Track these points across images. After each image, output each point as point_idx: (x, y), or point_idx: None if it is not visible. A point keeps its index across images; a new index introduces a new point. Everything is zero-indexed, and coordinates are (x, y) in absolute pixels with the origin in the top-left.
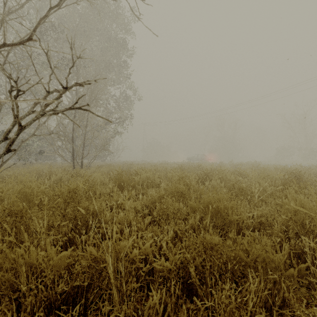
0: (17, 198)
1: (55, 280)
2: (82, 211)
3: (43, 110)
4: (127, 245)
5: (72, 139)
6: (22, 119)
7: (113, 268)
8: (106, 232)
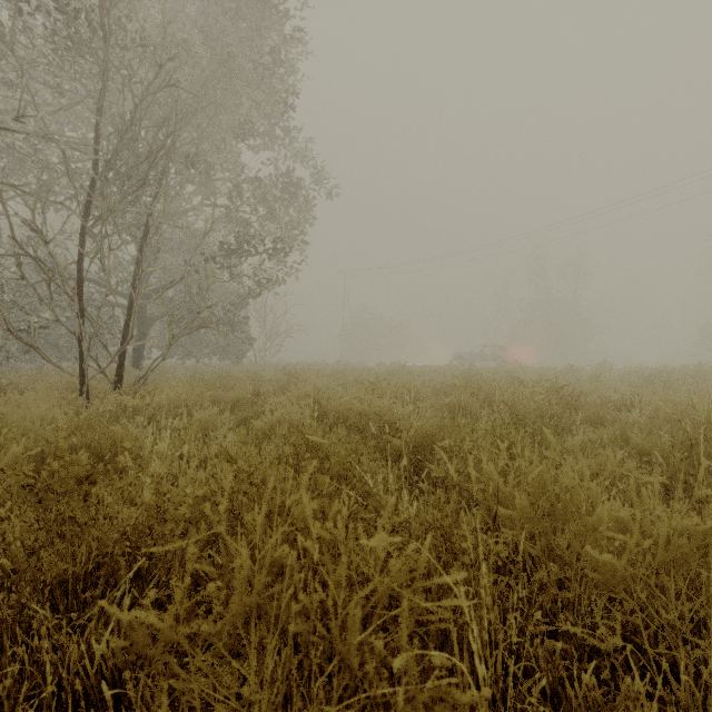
0: None
1: None
2: None
3: None
4: None
5: (77, 286)
6: None
7: None
8: None
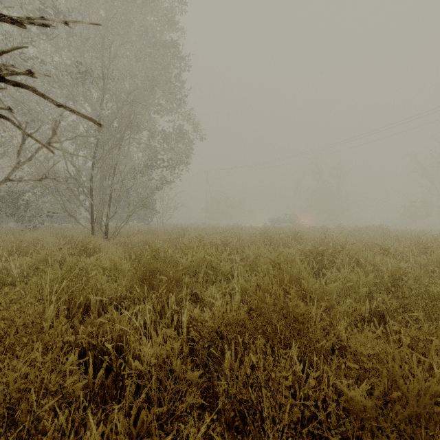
0: None
1: None
2: None
3: None
4: None
5: (90, 190)
6: None
7: None
8: None
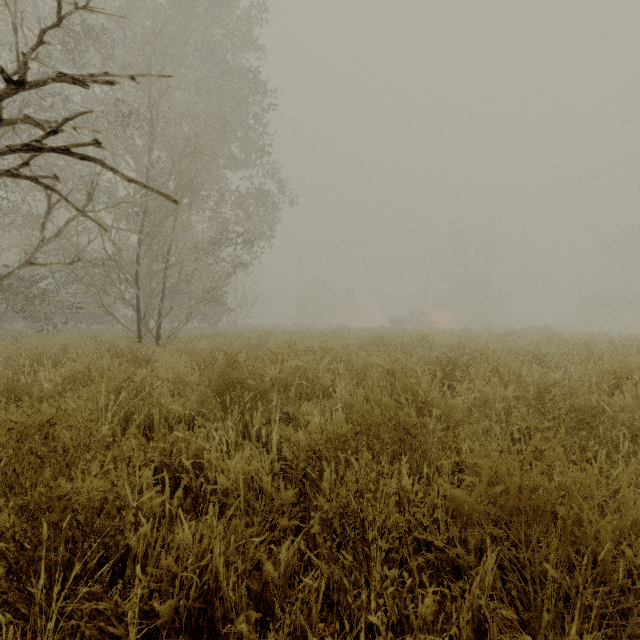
0: None
1: None
2: None
3: None
4: None
5: (136, 277)
6: None
7: None
8: (107, 633)
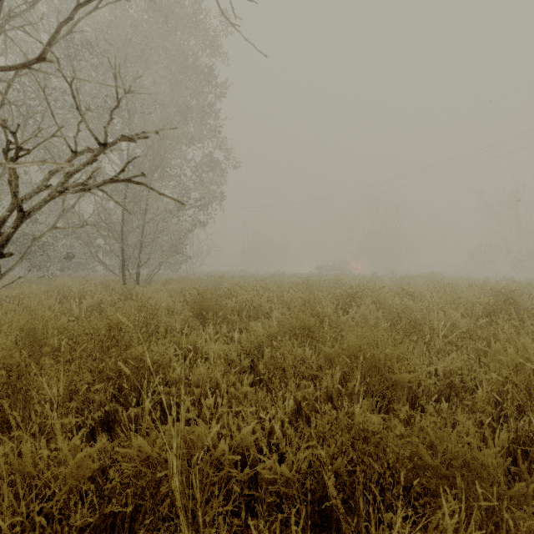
0: (18, 339)
1: (70, 502)
2: (125, 369)
3: (63, 183)
4: (207, 433)
5: (121, 235)
6: (26, 199)
7: (182, 477)
8: (174, 402)
